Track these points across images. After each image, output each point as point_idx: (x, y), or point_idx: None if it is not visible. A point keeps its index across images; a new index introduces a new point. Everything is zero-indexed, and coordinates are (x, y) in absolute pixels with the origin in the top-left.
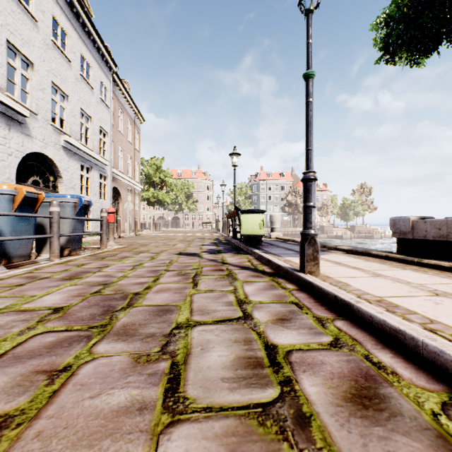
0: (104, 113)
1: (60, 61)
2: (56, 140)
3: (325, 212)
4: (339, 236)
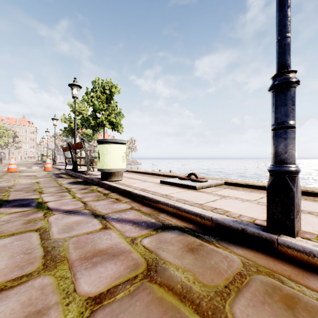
0: None
1: None
2: None
3: None
4: None
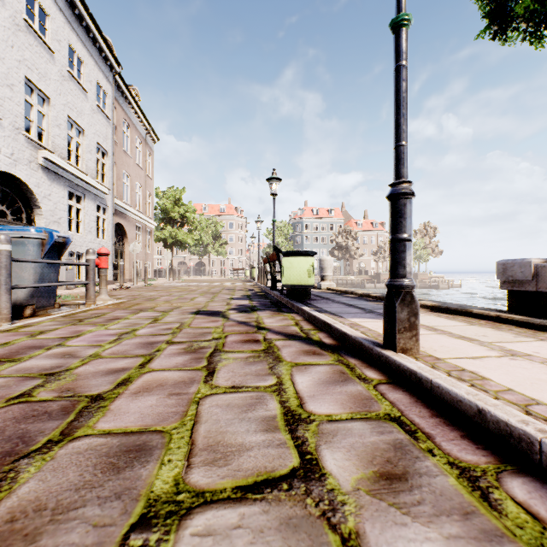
0: (102, 125)
1: (37, 49)
2: (31, 157)
3: (382, 256)
4: None
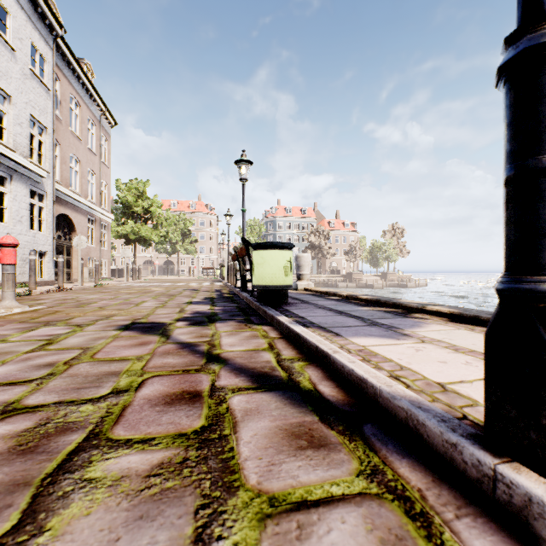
0: (38, 95)
1: None
2: None
3: (354, 256)
4: (369, 284)
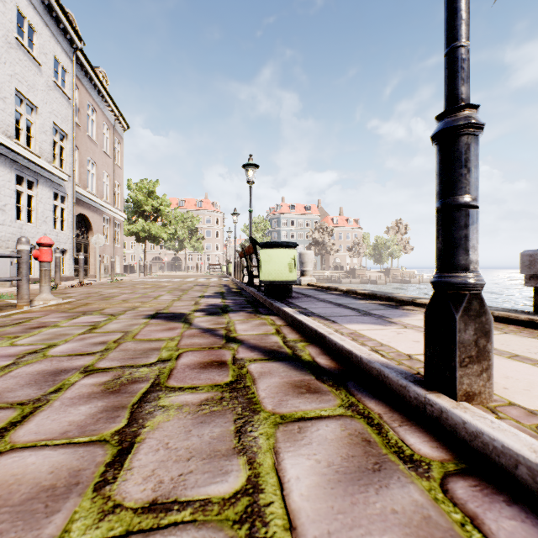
0: (60, 104)
1: None
2: None
3: (357, 252)
4: (373, 280)
